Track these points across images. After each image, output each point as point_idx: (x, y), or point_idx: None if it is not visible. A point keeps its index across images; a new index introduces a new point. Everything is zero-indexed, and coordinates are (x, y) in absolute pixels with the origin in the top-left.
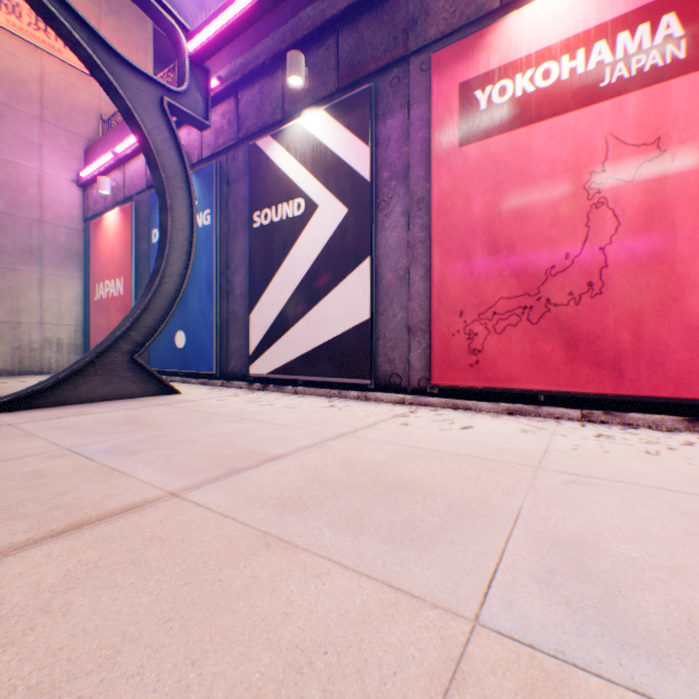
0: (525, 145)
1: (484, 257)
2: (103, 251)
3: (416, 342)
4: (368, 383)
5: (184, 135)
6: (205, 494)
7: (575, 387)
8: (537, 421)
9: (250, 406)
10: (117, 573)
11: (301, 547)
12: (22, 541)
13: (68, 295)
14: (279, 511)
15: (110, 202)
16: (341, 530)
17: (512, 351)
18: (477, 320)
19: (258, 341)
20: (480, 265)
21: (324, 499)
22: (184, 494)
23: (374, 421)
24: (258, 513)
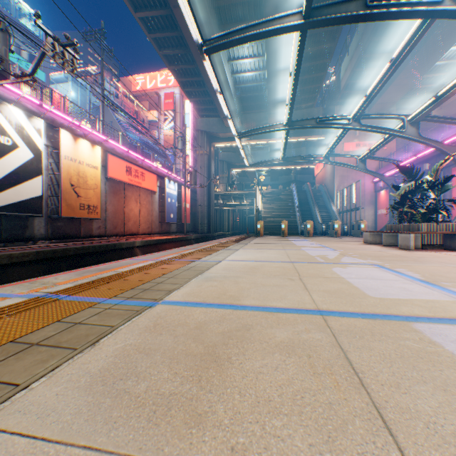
0: None
1: None
2: (379, 201)
3: None
4: None
5: None
6: None
7: None
8: None
9: None
10: None
11: None
12: None
13: (369, 213)
14: None
15: (381, 188)
16: None
17: None
18: None
19: None
20: None
21: None
22: None
23: None
24: None
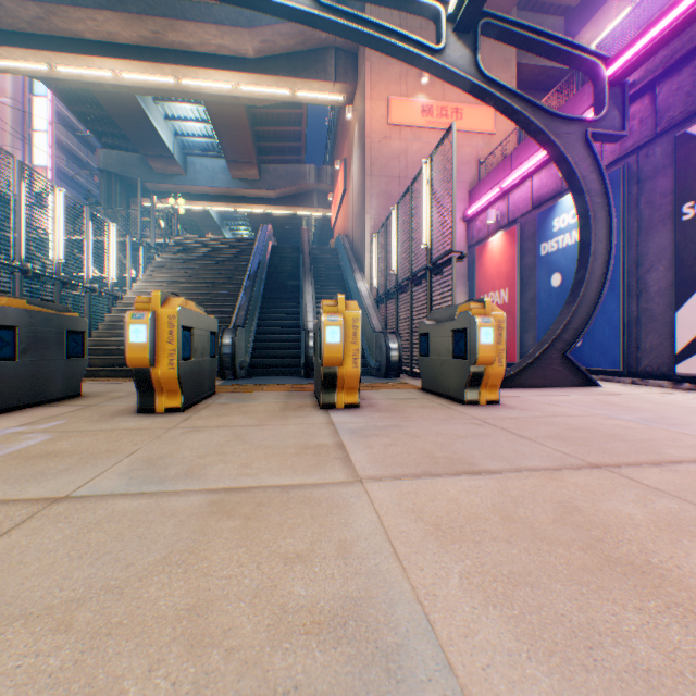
0: None
1: None
2: (485, 269)
3: None
4: None
5: None
6: None
7: None
8: None
9: None
10: None
11: None
12: None
13: None
14: None
15: (491, 229)
16: None
17: None
18: None
19: (687, 339)
20: None
21: None
22: None
23: None
24: None
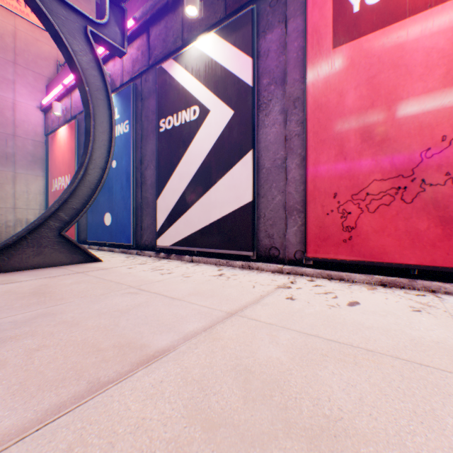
0: (399, 39)
1: (357, 144)
2: (57, 156)
3: (292, 220)
4: (251, 255)
5: (110, 67)
6: None
7: (452, 262)
8: (416, 294)
9: (151, 275)
10: None
11: None
12: None
13: (34, 188)
14: None
15: (62, 121)
16: None
17: (385, 228)
18: (350, 200)
19: (163, 220)
20: (353, 152)
21: None
22: None
23: (260, 293)
24: None
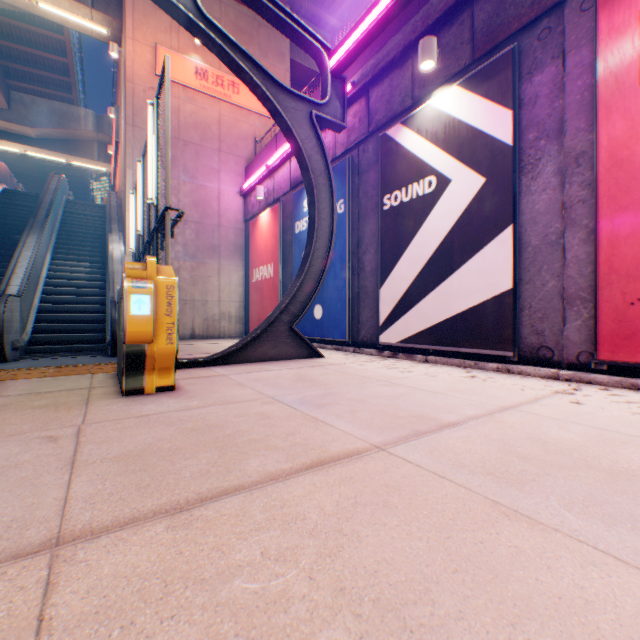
0: None
1: None
2: (258, 244)
3: (573, 312)
4: (509, 356)
5: None
6: (406, 451)
7: None
8: None
9: (391, 372)
10: (377, 513)
11: (548, 526)
12: (287, 468)
13: (234, 279)
14: (492, 481)
15: (263, 205)
16: (583, 515)
17: None
18: None
19: (387, 312)
20: None
21: (536, 476)
22: (386, 448)
23: (533, 395)
24: (472, 479)
